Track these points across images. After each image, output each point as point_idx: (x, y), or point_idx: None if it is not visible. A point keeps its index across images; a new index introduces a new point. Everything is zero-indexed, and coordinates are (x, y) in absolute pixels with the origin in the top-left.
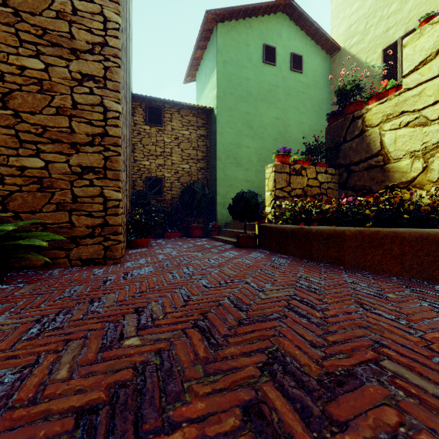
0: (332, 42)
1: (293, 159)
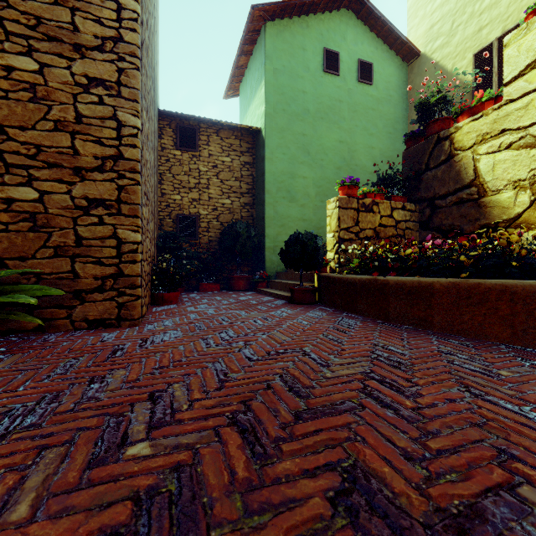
0: (409, 46)
1: (361, 191)
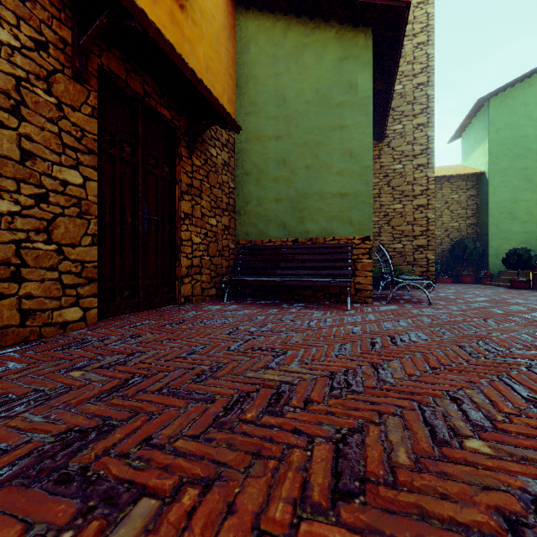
0: None
1: None
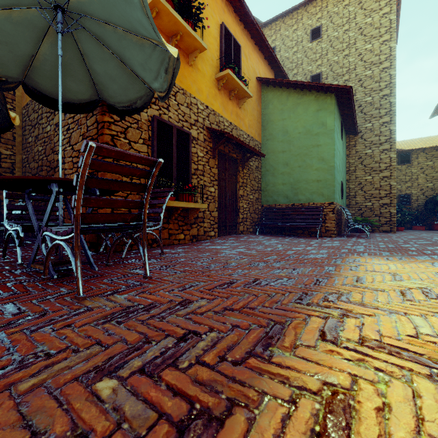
0: None
1: None
